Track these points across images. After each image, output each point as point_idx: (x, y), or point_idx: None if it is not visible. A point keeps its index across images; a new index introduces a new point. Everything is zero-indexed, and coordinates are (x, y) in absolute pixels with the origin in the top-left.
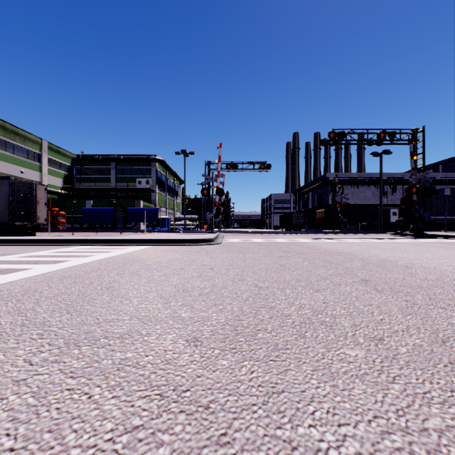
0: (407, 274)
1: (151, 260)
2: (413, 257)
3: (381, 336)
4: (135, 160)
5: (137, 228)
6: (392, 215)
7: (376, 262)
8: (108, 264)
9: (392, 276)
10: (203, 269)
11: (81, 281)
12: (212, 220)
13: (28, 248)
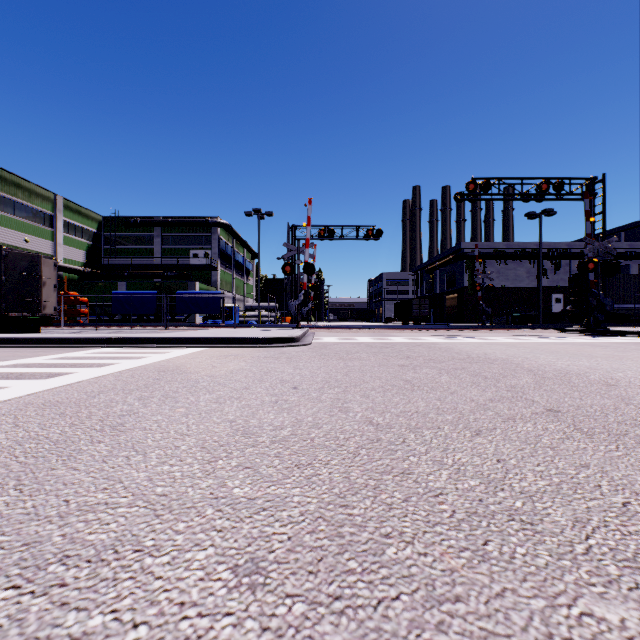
0: (617, 399)
1: (201, 372)
2: (608, 366)
3: None
4: (188, 224)
5: (191, 321)
6: (554, 302)
7: (555, 376)
8: (131, 380)
9: (593, 402)
10: (282, 388)
11: (73, 413)
12: (297, 309)
13: (21, 352)
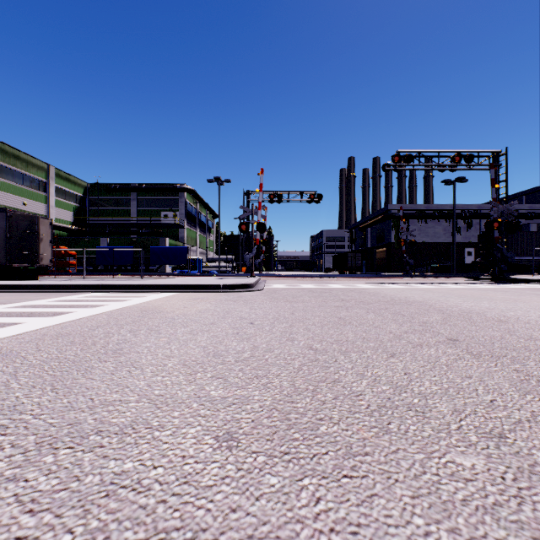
0: (504, 331)
1: (176, 312)
2: (503, 307)
3: (500, 430)
4: (160, 189)
5: (162, 271)
6: (466, 255)
7: (459, 314)
8: (120, 317)
9: (485, 333)
10: (241, 323)
11: (81, 341)
12: (251, 261)
13: (26, 296)
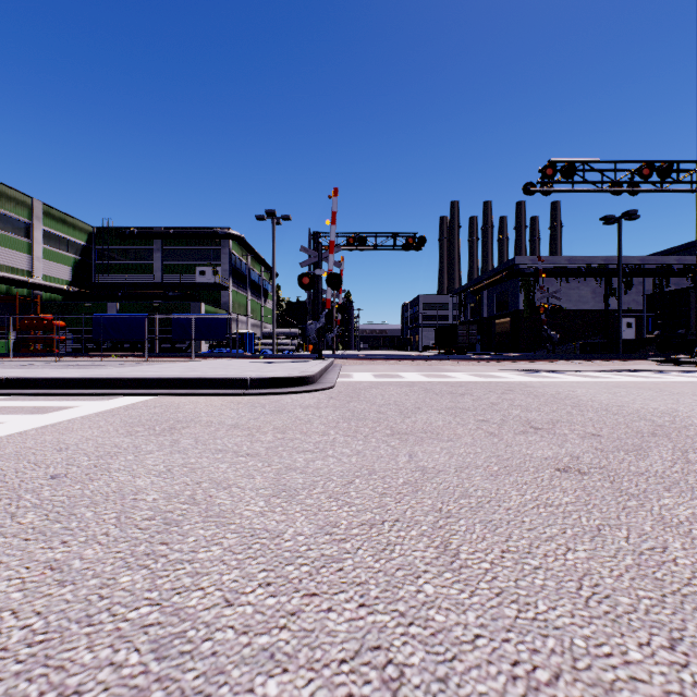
0: None
1: None
2: None
3: None
4: (194, 235)
5: (195, 350)
6: (624, 327)
7: None
8: None
9: None
10: None
11: None
12: (319, 334)
13: None
